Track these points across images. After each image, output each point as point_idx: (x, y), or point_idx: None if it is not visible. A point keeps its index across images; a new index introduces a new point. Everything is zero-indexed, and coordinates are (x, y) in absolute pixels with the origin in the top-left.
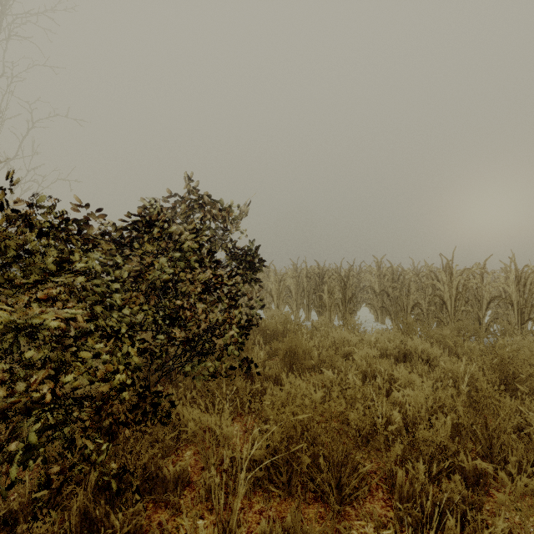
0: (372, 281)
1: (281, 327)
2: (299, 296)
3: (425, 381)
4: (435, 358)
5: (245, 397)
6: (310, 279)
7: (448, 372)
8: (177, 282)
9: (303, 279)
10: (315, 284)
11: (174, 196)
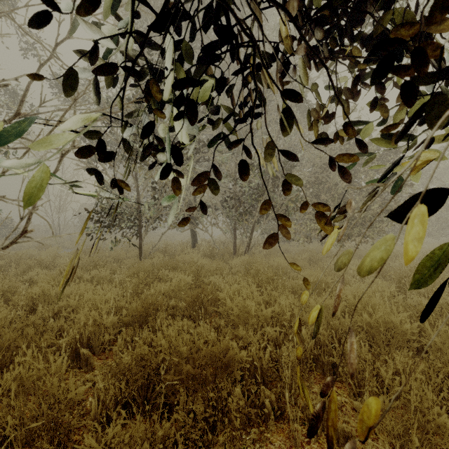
0: None
1: None
2: None
3: None
4: None
5: None
6: None
7: None
8: None
9: None
10: None
11: None
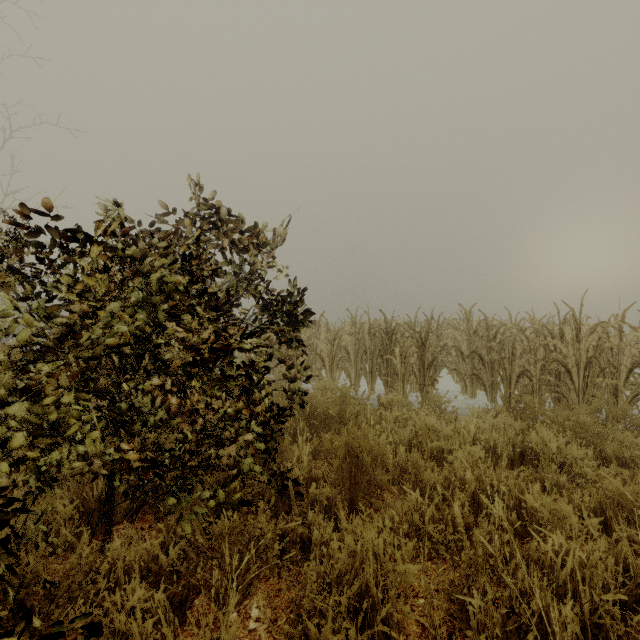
0: (458, 339)
1: (336, 408)
2: (360, 359)
3: (587, 518)
4: (573, 460)
5: (271, 559)
6: (375, 336)
7: (617, 497)
8: (154, 346)
9: (364, 336)
10: (381, 344)
11: (174, 213)
